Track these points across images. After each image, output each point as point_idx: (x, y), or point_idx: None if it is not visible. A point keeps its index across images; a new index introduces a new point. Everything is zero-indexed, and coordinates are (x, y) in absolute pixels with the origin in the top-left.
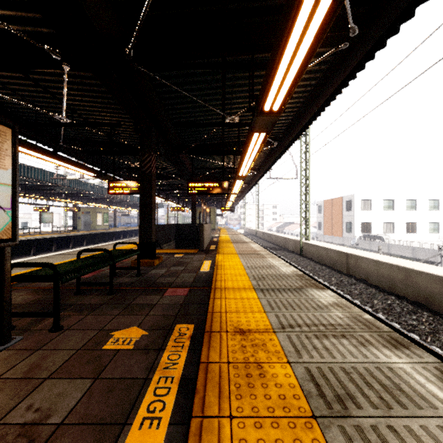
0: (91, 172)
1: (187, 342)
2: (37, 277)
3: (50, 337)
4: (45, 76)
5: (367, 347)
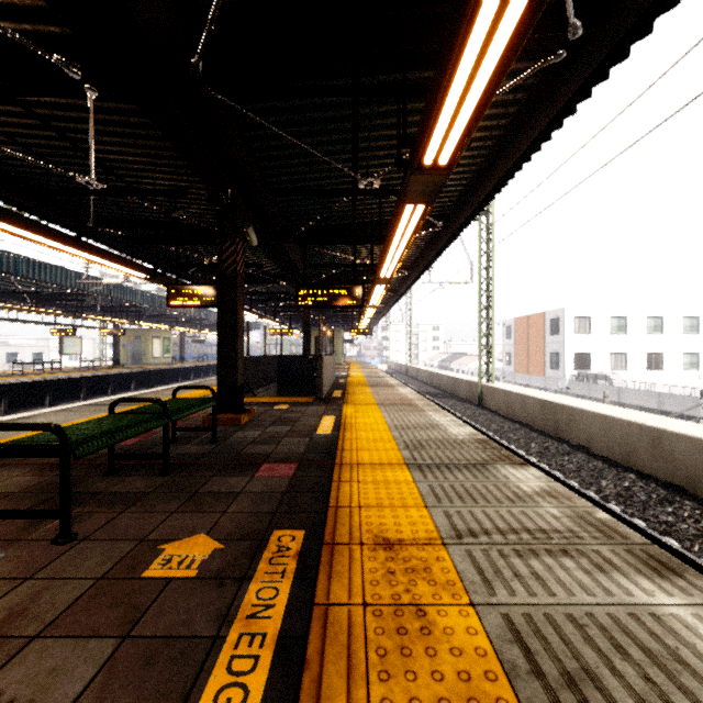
0: (138, 272)
1: (291, 564)
2: (32, 448)
3: (52, 554)
4: (59, 111)
5: (608, 573)
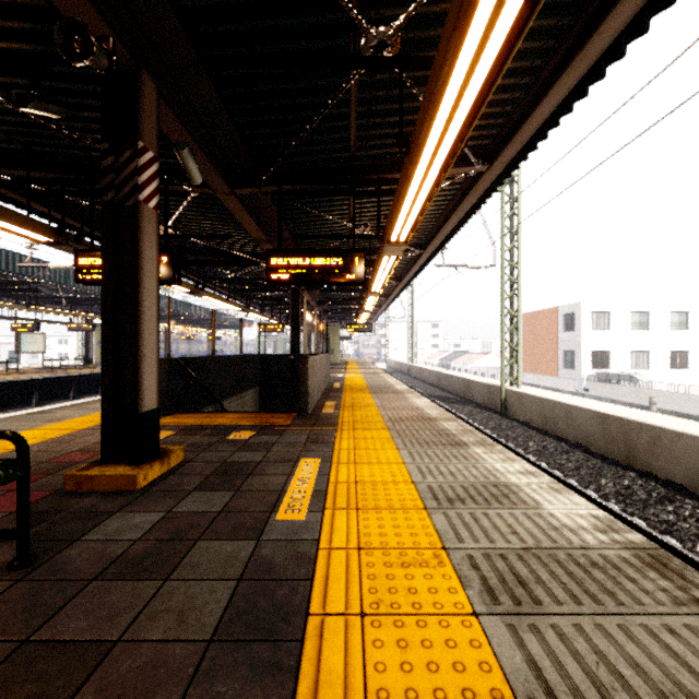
0: (26, 228)
1: None
2: None
3: None
4: None
5: None
